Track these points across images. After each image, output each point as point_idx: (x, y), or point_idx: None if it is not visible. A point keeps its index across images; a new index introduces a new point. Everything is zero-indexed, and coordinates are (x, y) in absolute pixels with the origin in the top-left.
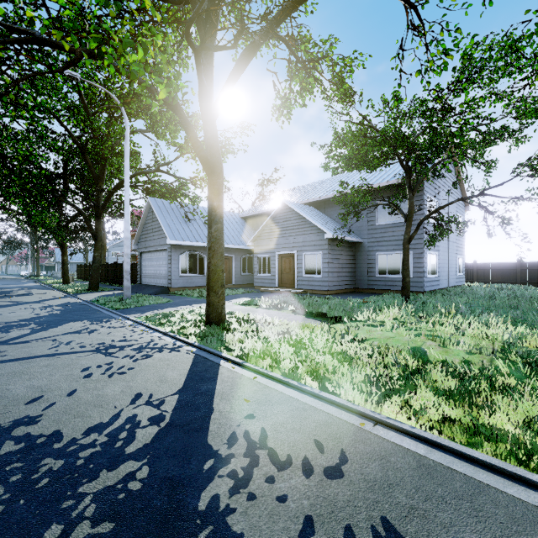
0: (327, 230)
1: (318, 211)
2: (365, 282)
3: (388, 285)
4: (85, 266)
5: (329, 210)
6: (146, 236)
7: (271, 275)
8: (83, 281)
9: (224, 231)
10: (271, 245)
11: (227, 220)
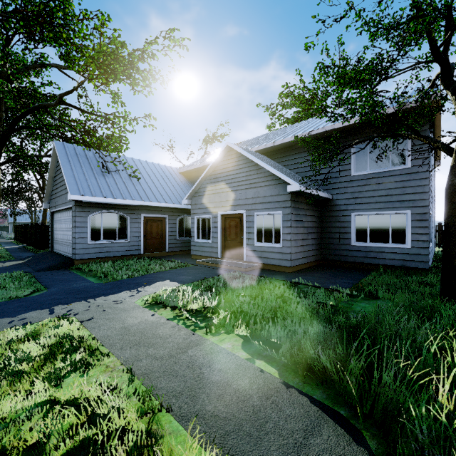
0: (290, 180)
1: (271, 160)
2: (335, 252)
3: (371, 257)
4: (19, 227)
5: (285, 159)
6: (55, 192)
7: (211, 241)
8: (14, 243)
9: (156, 186)
10: (212, 203)
11: (162, 174)
